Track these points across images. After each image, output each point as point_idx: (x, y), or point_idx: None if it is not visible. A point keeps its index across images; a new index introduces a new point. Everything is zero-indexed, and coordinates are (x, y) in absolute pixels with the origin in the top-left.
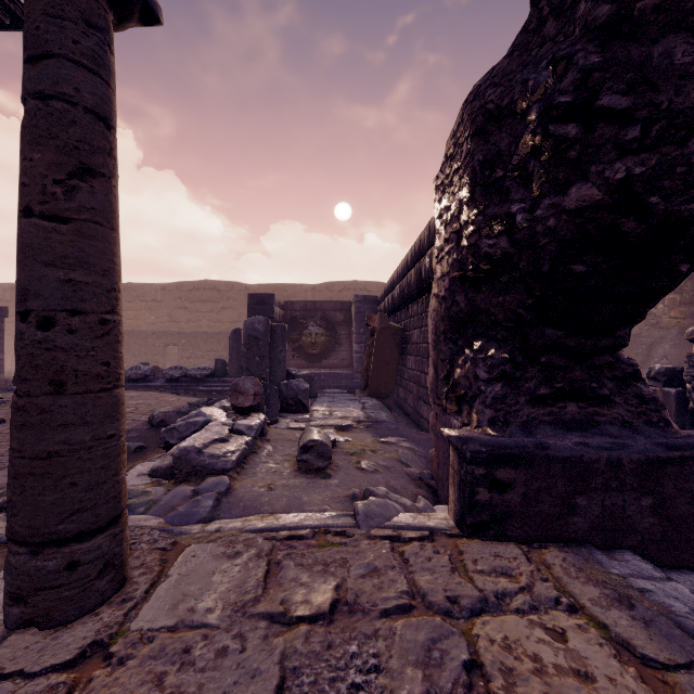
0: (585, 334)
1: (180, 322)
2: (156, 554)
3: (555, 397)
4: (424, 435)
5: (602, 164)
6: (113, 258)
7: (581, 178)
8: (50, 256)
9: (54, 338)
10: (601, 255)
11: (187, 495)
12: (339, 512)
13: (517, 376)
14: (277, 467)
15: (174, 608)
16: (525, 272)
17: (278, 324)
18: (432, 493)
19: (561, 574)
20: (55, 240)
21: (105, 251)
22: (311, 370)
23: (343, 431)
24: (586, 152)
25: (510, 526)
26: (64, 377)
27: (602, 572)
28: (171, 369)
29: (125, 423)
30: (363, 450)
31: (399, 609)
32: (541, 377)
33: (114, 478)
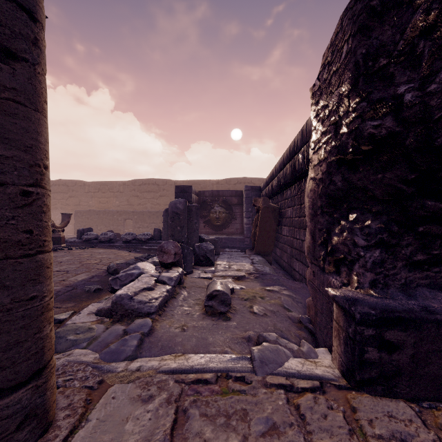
0: None
1: (134, 205)
2: (83, 393)
3: (431, 262)
4: (298, 284)
5: None
6: (36, 137)
7: None
8: None
9: None
10: None
11: (119, 333)
12: (238, 354)
13: (394, 244)
14: (189, 310)
15: None
16: (412, 148)
17: (193, 205)
18: (310, 335)
19: None
20: None
21: (27, 129)
22: (216, 236)
23: (238, 280)
24: None
25: (398, 383)
26: None
27: None
28: (126, 234)
29: (50, 284)
30: (254, 297)
31: None
32: (417, 245)
33: (36, 336)
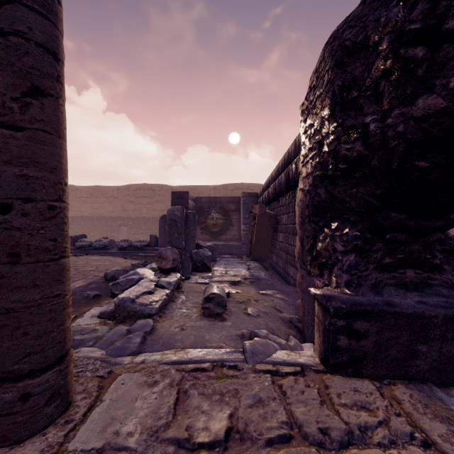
0: (422, 217)
1: (128, 211)
2: (96, 381)
3: (397, 265)
4: (291, 288)
5: (446, 78)
6: (59, 159)
7: (427, 91)
8: (8, 156)
9: (11, 220)
10: (442, 153)
11: (122, 333)
12: (232, 348)
13: (367, 249)
14: (187, 312)
15: (103, 431)
16: (376, 169)
17: (190, 212)
18: (299, 333)
19: (410, 409)
20: (12, 144)
21: (53, 153)
22: (213, 242)
23: (234, 285)
24: (431, 69)
25: (364, 366)
26: (19, 250)
27: (444, 408)
28: (122, 241)
29: (70, 284)
30: (249, 300)
31: (281, 439)
32: (386, 250)
33: (60, 327)
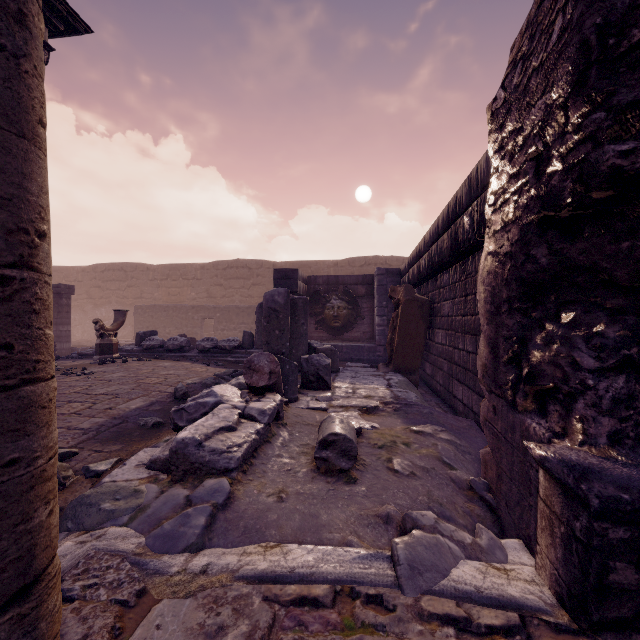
0: None
1: (216, 298)
2: (111, 615)
3: None
4: (462, 421)
5: None
6: (21, 181)
7: None
8: None
9: None
10: None
11: (178, 502)
12: (370, 549)
13: None
14: (291, 464)
15: None
16: None
17: (299, 297)
18: (489, 512)
19: None
20: None
21: (3, 167)
22: (333, 342)
23: (368, 413)
24: None
25: None
26: None
27: None
28: (204, 340)
29: (48, 435)
30: (394, 442)
31: None
32: None
33: (18, 528)
